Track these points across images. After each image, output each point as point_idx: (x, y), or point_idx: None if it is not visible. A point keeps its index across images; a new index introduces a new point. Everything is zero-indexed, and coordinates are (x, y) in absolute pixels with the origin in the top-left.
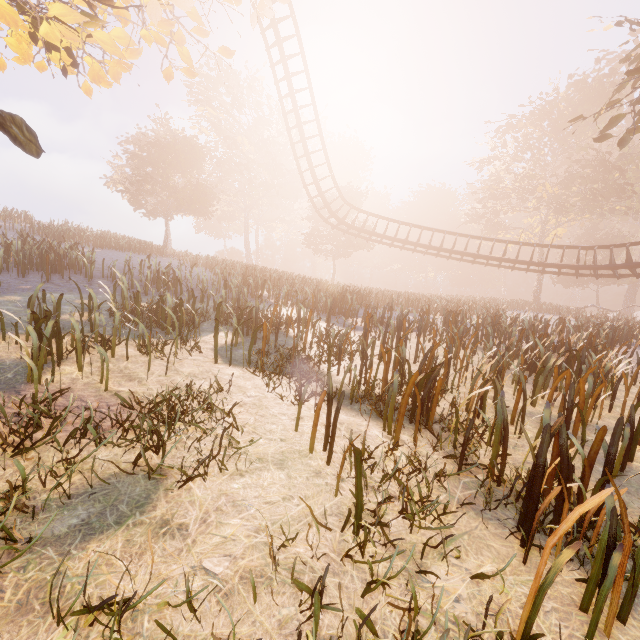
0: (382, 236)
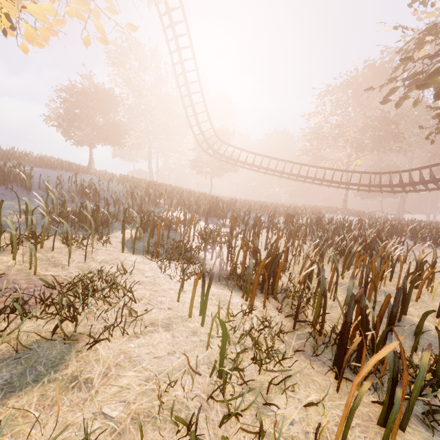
0: (244, 163)
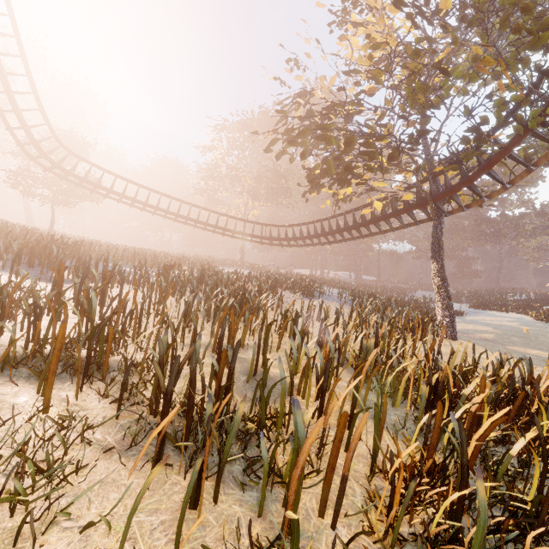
0: (109, 190)
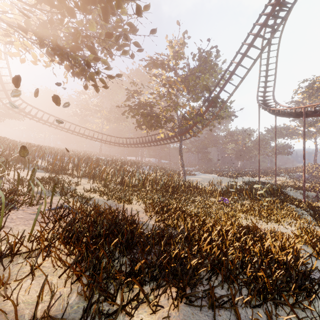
0: (40, 119)
